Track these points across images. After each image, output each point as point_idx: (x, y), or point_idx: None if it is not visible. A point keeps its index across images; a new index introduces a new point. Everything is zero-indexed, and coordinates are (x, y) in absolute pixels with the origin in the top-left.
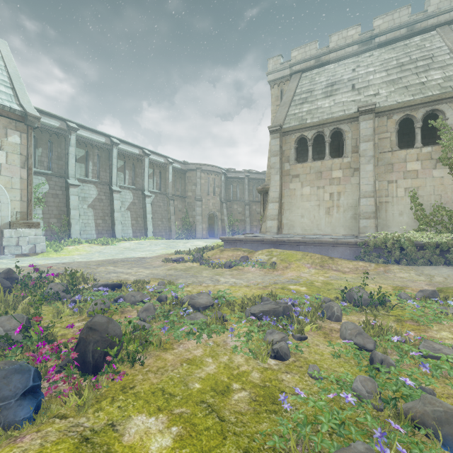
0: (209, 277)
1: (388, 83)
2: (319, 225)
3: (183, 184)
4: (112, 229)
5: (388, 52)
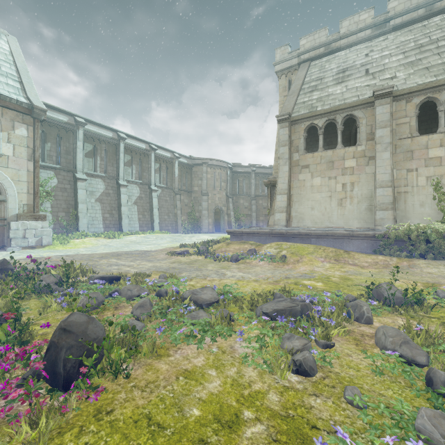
0: (215, 271)
1: (406, 66)
2: (331, 217)
3: (189, 179)
4: (119, 223)
5: (405, 34)
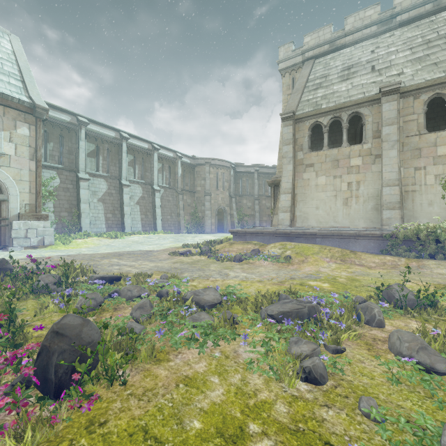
0: (218, 271)
1: (413, 62)
2: (336, 217)
3: (192, 179)
4: (121, 223)
5: (412, 30)
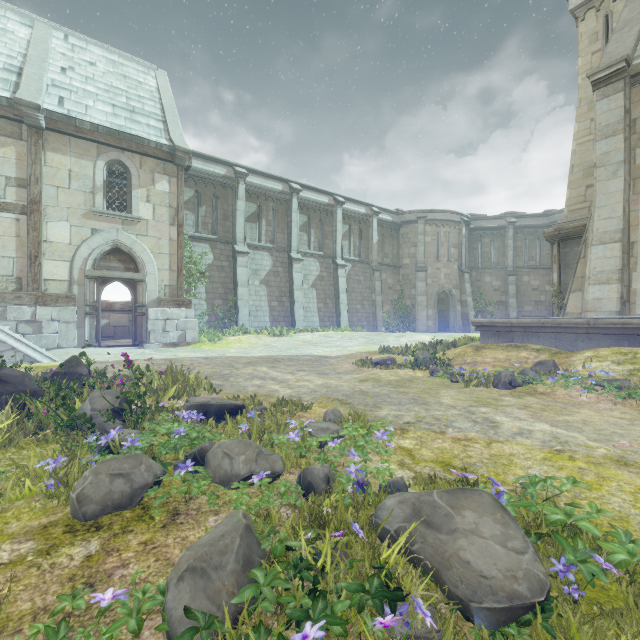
0: (462, 410)
1: None
2: None
3: (395, 246)
4: (291, 315)
5: None
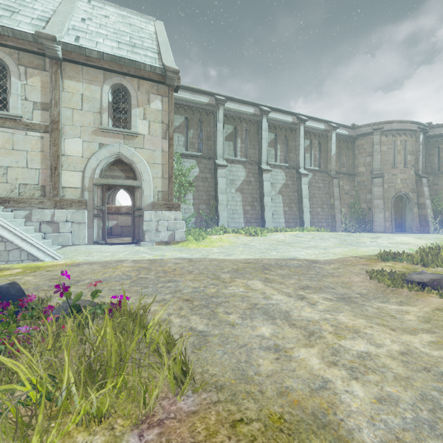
0: None
1: None
2: None
3: (351, 157)
4: (261, 217)
5: None
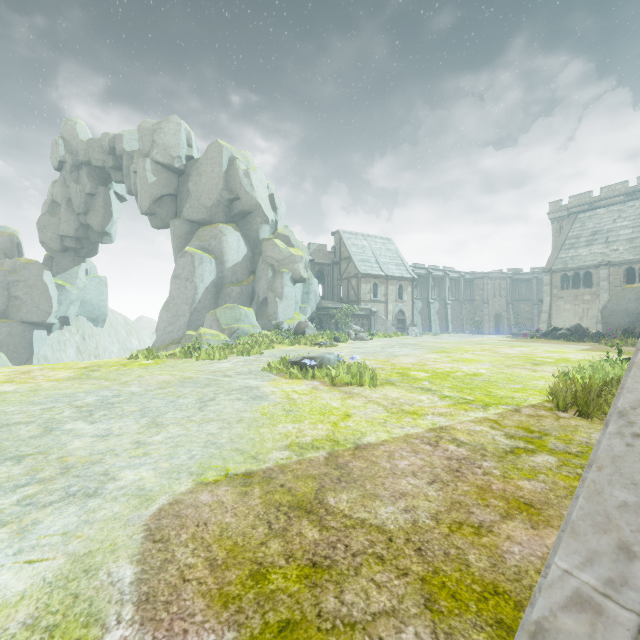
0: None
1: (627, 241)
2: None
3: (471, 290)
4: (429, 327)
5: None
